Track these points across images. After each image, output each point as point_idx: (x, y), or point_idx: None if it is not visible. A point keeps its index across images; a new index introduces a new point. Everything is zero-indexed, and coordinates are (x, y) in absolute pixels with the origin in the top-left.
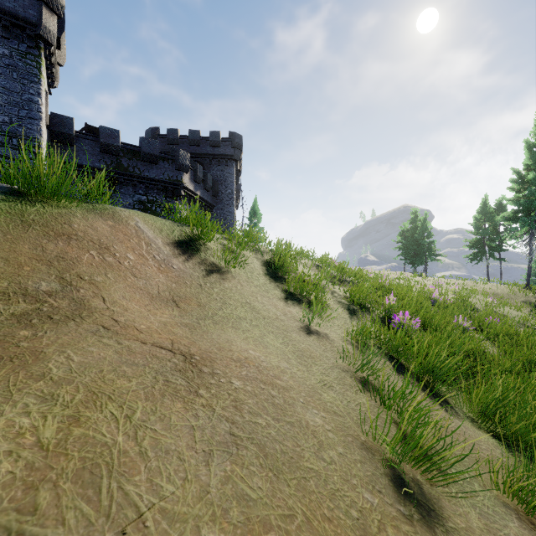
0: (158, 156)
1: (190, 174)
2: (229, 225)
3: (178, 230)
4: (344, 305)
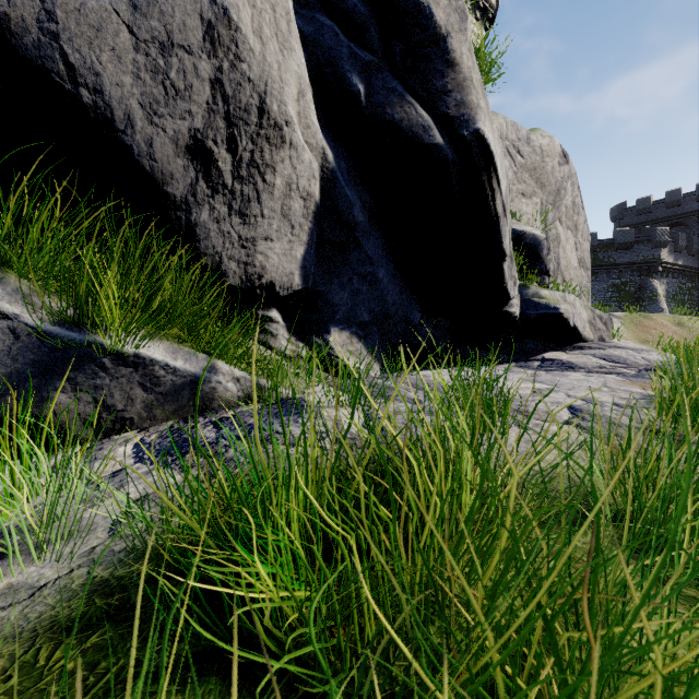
0: (633, 242)
1: (668, 247)
2: None
3: (677, 320)
4: None
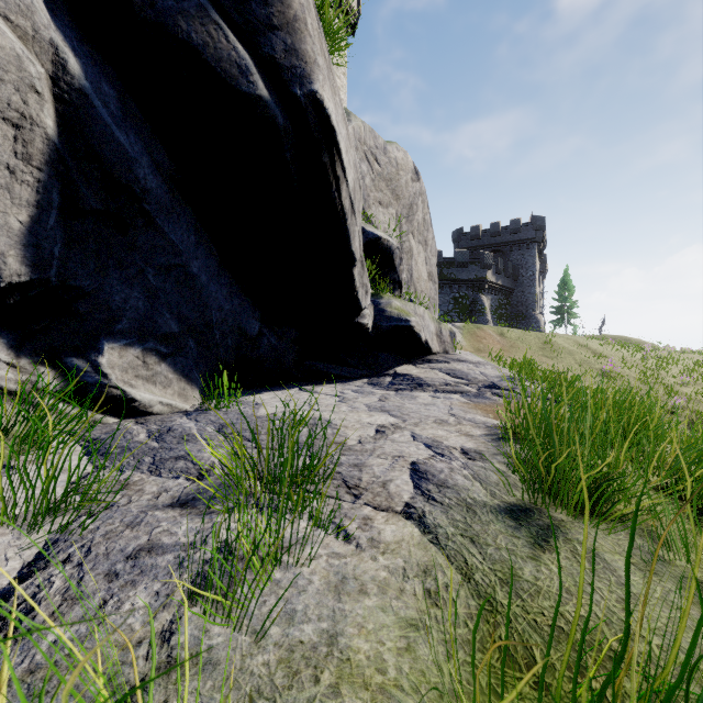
0: (468, 262)
1: (492, 269)
2: (530, 306)
3: (500, 331)
4: (577, 360)
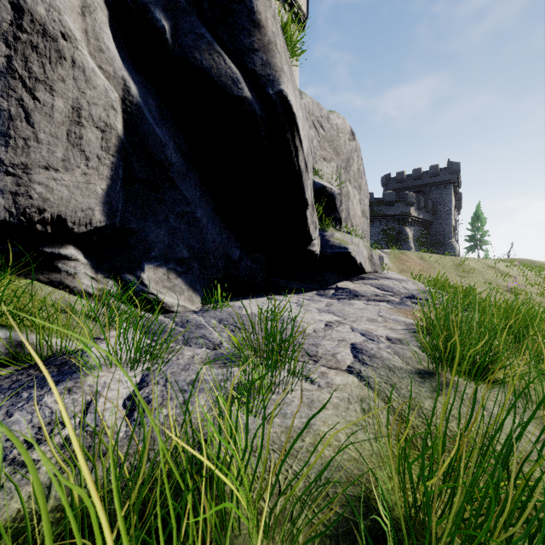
0: (394, 201)
1: (414, 206)
2: (447, 236)
3: (420, 255)
4: (486, 279)
